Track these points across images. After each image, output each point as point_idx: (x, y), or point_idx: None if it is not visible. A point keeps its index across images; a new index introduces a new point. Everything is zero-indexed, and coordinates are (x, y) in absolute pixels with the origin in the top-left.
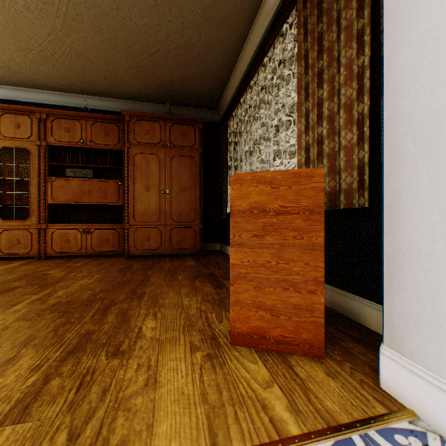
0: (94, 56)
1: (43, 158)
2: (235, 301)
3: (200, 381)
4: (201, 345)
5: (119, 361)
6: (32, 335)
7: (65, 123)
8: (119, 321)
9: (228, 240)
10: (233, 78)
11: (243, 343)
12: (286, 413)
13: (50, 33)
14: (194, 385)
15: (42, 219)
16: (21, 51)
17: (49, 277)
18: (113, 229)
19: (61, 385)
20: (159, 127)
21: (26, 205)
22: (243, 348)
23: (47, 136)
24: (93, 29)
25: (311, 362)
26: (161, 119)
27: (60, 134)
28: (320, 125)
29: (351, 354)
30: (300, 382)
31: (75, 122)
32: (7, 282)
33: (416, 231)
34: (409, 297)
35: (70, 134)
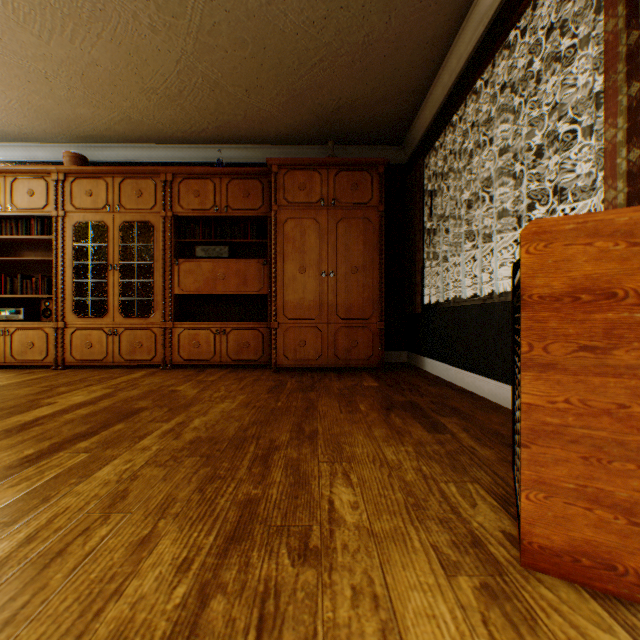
0: (232, 85)
1: (169, 234)
2: (532, 480)
3: None
4: (458, 560)
5: (315, 573)
6: (169, 495)
7: (194, 185)
8: (292, 483)
9: (422, 348)
10: (435, 86)
11: (553, 570)
12: None
13: (179, 61)
14: None
15: (168, 315)
16: (144, 93)
17: (179, 395)
18: (255, 329)
19: (228, 614)
20: (318, 178)
21: (149, 296)
22: (555, 580)
23: (173, 205)
24: (232, 43)
25: None
26: (321, 166)
27: (188, 199)
28: None
29: None
30: None
31: (207, 183)
32: (130, 400)
33: None
34: None
35: (200, 199)
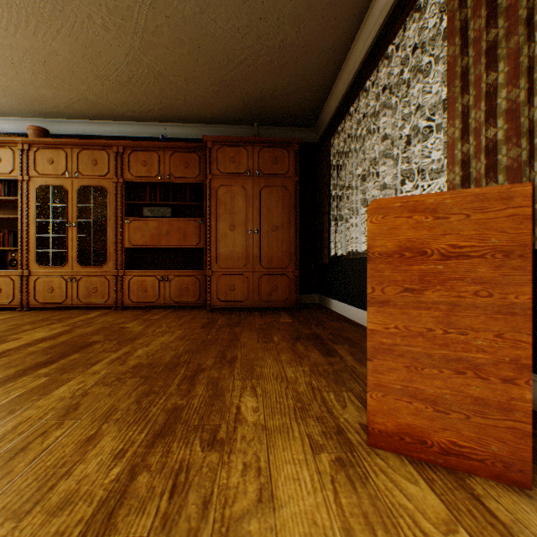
0: (173, 75)
1: (120, 197)
2: (374, 384)
3: (336, 505)
4: (324, 443)
5: (218, 455)
6: (113, 406)
7: (142, 156)
8: (210, 395)
9: (330, 291)
10: (338, 83)
11: (387, 447)
12: None
13: (128, 54)
14: (328, 510)
15: (119, 264)
16: (98, 79)
17: (127, 331)
18: (194, 276)
19: (150, 484)
20: (245, 153)
21: (103, 249)
22: (388, 453)
23: (124, 172)
24: (172, 42)
25: (509, 493)
26: (248, 143)
27: (137, 168)
28: (492, 124)
29: None
30: (503, 530)
31: (153, 154)
32: (85, 336)
33: None
34: None
35: (147, 168)
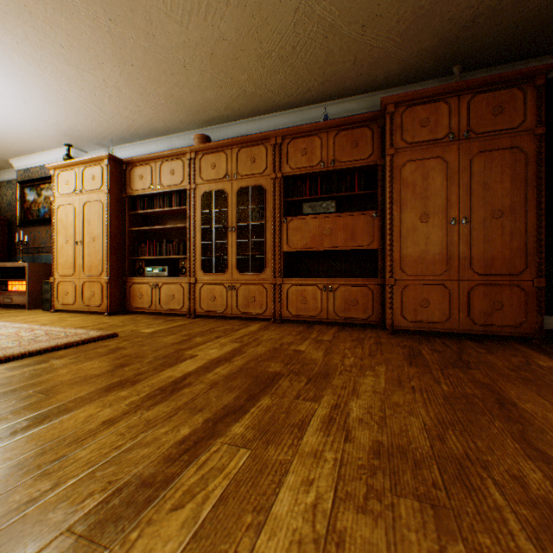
0: (347, 23)
1: (277, 194)
2: None
3: None
4: None
5: None
6: None
7: (301, 144)
8: None
9: None
10: None
11: None
12: None
13: (297, 9)
14: None
15: (276, 271)
16: (259, 60)
17: (306, 358)
18: (363, 286)
19: None
20: (445, 109)
21: (260, 254)
22: None
23: (281, 166)
24: None
25: None
26: (449, 93)
27: (295, 159)
28: None
29: None
30: None
31: (313, 139)
32: (260, 360)
33: None
34: None
35: (306, 157)
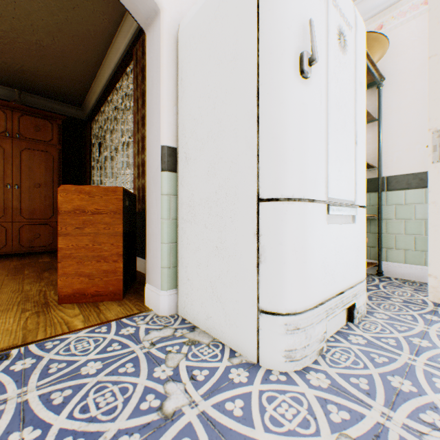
0: None
1: None
2: (63, 273)
3: (24, 323)
4: (32, 308)
5: None
6: None
7: None
8: None
9: None
10: (95, 85)
11: (69, 302)
12: (80, 323)
13: None
14: (19, 325)
15: None
16: None
17: None
18: None
19: None
20: (4, 115)
21: None
22: (69, 304)
23: None
24: None
25: (113, 302)
26: (7, 107)
27: None
28: (144, 153)
29: (142, 295)
30: (99, 311)
31: None
32: None
33: (153, 223)
34: (152, 255)
35: None
